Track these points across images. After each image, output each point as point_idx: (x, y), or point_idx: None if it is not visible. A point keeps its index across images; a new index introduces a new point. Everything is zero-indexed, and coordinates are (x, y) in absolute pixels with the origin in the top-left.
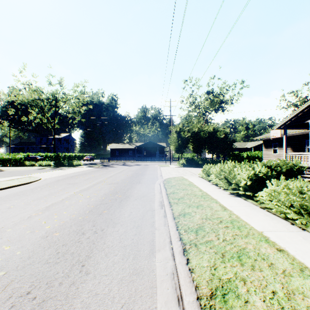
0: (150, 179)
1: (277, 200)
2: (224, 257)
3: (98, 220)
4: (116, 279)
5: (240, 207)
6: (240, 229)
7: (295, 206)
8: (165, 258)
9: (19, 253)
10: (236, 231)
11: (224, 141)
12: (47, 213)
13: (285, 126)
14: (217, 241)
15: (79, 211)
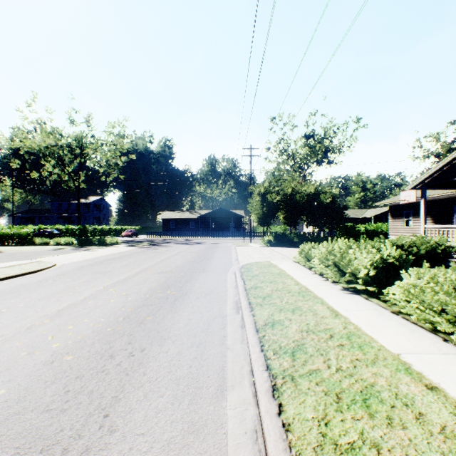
0: (221, 265)
1: (419, 301)
2: (340, 401)
3: (137, 332)
4: (159, 443)
5: (359, 310)
6: (364, 350)
7: (450, 312)
8: (242, 401)
9: (3, 392)
10: (357, 353)
11: (331, 208)
12: (58, 321)
13: (423, 186)
14: (328, 371)
15: (109, 317)
